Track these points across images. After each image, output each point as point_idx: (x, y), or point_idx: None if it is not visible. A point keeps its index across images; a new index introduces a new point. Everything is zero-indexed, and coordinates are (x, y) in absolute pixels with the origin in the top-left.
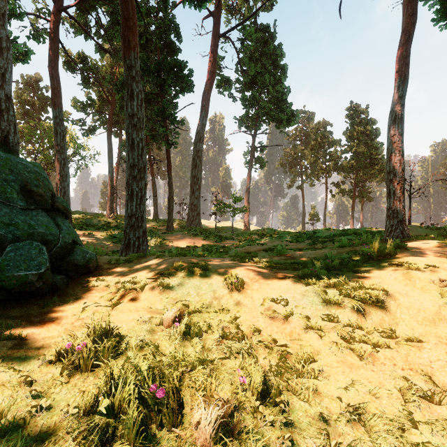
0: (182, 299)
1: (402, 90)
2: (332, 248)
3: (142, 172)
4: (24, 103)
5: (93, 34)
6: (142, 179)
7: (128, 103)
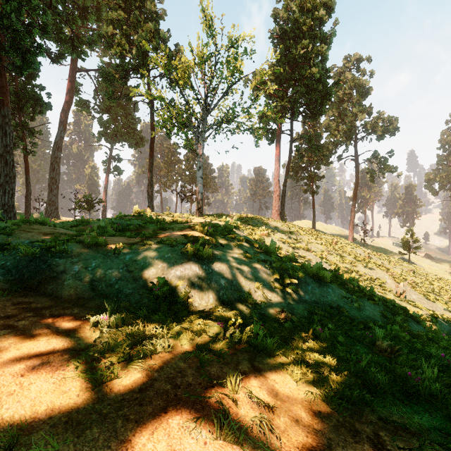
0: None
1: (151, 160)
2: None
3: (13, 179)
4: None
5: None
6: (13, 183)
7: (3, 138)
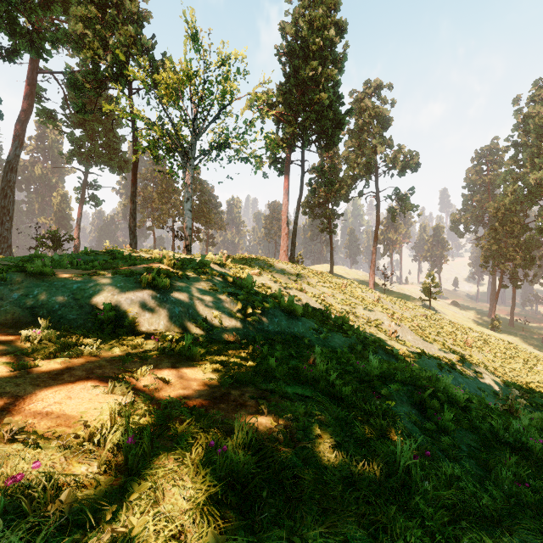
0: None
1: (134, 189)
2: None
3: None
4: None
5: None
6: None
7: None
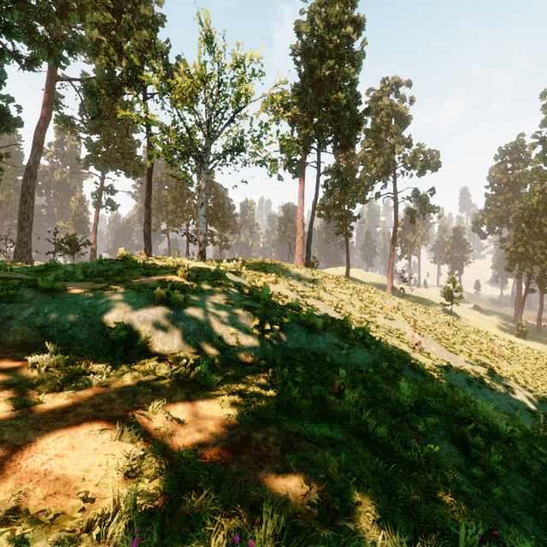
0: None
1: (148, 194)
2: None
3: None
4: None
5: None
6: None
7: None
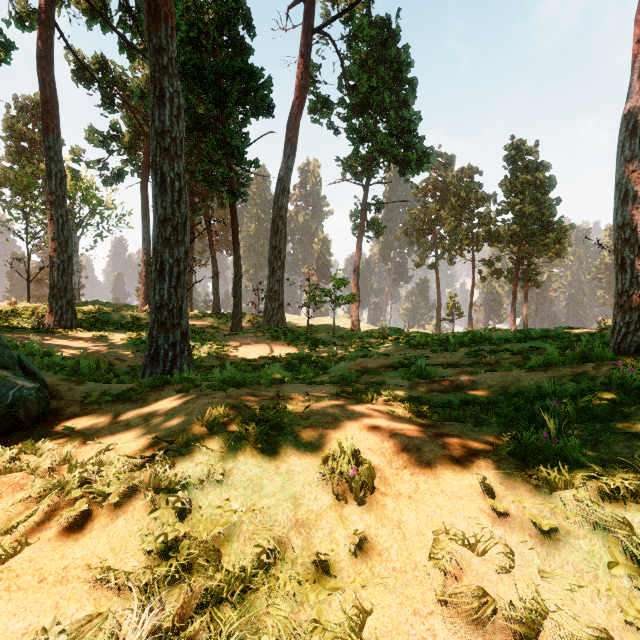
0: (205, 532)
1: None
2: (519, 365)
3: (179, 232)
4: (19, 137)
5: (117, 24)
6: (179, 244)
7: (155, 111)
